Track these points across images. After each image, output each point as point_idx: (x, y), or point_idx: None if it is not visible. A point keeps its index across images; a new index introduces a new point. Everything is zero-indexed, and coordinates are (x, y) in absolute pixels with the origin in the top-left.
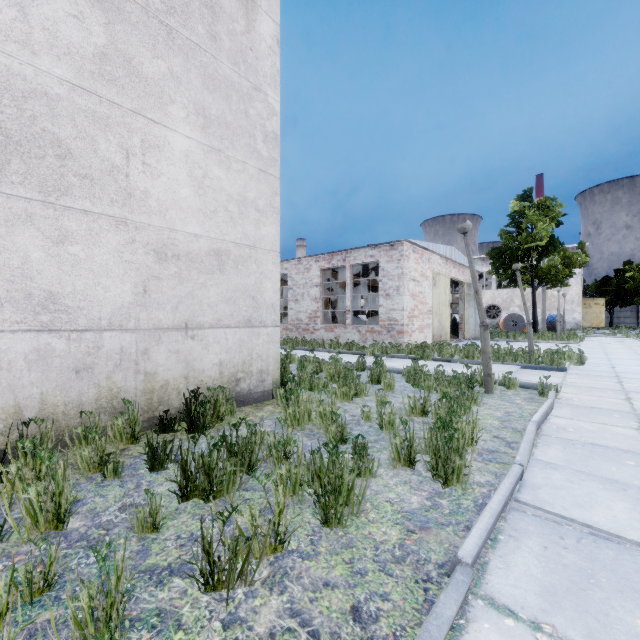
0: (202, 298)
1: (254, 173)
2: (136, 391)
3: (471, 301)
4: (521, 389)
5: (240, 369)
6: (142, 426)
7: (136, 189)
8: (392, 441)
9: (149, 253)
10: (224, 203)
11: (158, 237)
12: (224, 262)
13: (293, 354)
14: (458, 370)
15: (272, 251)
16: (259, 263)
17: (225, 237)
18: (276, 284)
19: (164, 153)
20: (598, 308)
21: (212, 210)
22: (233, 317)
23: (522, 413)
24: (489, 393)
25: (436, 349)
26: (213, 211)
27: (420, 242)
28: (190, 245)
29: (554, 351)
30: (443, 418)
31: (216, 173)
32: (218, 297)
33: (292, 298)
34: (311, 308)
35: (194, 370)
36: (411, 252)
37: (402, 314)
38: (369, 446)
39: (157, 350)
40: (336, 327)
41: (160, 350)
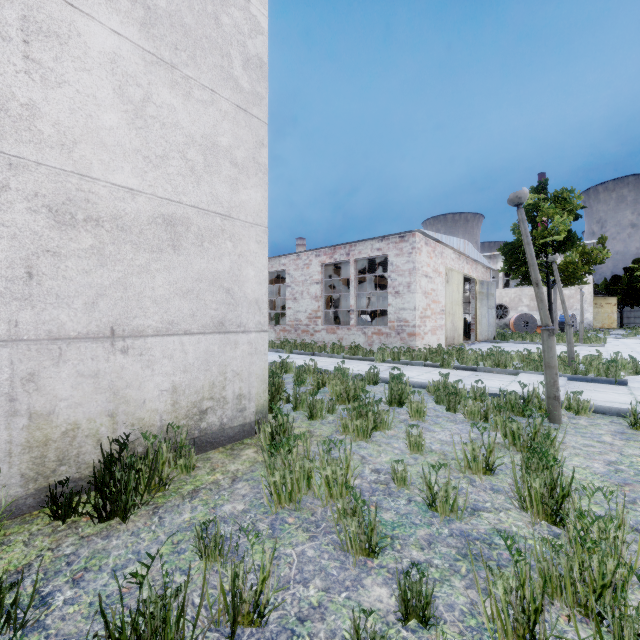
0: (142, 289)
1: (229, 110)
2: (10, 446)
3: (484, 300)
4: (594, 415)
5: (207, 395)
6: (23, 505)
7: (10, 99)
8: (458, 544)
9: (38, 211)
10: (180, 146)
11: (57, 186)
12: (180, 235)
13: (290, 362)
14: (492, 383)
15: (256, 225)
16: (236, 240)
17: (182, 198)
18: (262, 272)
19: (69, 48)
20: (610, 308)
21: (159, 154)
22: (195, 318)
23: (633, 465)
24: (556, 423)
25: (453, 354)
26: (161, 156)
27: (433, 233)
28: (120, 204)
29: (594, 357)
30: (540, 493)
31: (166, 99)
32: (170, 288)
33: (290, 296)
34: (311, 307)
35: (127, 402)
36: (423, 244)
37: (414, 314)
38: (420, 561)
39: (55, 374)
40: (339, 328)
41: (61, 374)
